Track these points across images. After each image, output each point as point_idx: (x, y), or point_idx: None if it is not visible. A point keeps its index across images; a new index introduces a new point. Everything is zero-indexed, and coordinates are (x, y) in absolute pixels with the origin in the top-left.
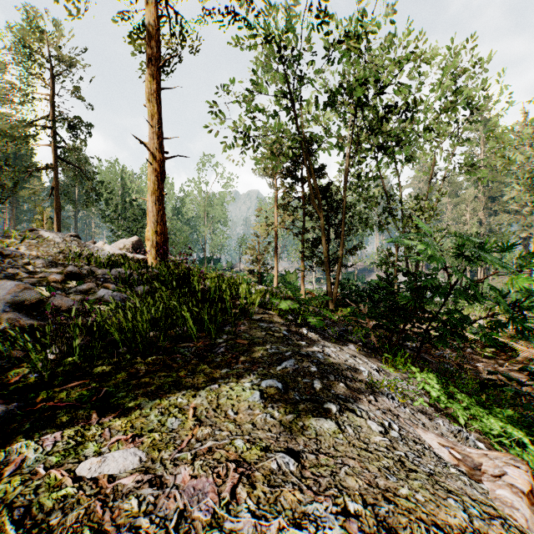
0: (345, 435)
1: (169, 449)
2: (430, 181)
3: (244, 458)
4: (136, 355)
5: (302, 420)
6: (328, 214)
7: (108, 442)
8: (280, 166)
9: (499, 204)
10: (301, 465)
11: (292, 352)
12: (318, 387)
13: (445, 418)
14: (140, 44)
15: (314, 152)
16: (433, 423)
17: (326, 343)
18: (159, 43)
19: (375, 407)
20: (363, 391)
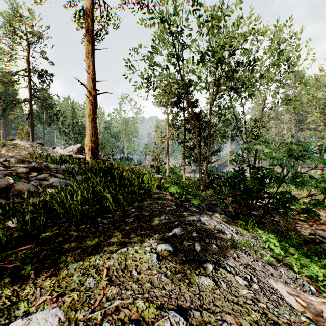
0: (221, 291)
1: (84, 308)
2: (262, 110)
3: (143, 317)
4: (71, 224)
5: (188, 278)
6: (200, 130)
7: (36, 302)
8: (170, 100)
9: (304, 124)
10: (189, 323)
11: (179, 221)
12: (198, 249)
13: (284, 266)
14: (82, 22)
15: (191, 91)
16: (278, 272)
17: (201, 214)
18: (93, 20)
19: (238, 263)
20: (229, 250)
